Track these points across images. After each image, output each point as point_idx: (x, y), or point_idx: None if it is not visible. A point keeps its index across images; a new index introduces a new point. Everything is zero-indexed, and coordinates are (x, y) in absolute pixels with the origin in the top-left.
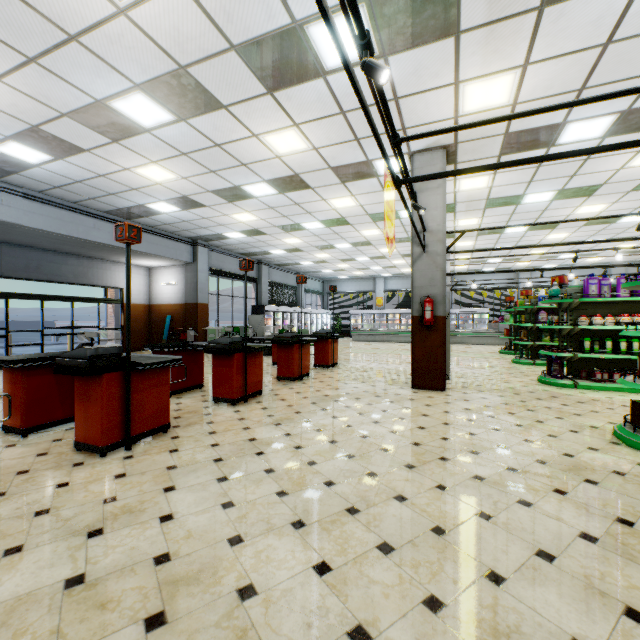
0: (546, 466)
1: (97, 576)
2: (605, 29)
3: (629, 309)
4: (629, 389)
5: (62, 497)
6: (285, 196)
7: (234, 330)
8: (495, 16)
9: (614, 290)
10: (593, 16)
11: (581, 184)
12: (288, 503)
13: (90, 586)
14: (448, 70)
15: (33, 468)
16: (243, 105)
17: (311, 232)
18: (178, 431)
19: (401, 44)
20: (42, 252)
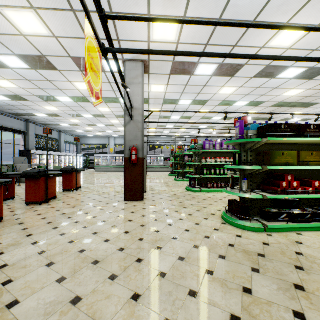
0: (199, 250)
1: None
2: (220, 9)
3: (219, 155)
4: (220, 190)
5: None
6: (38, 72)
7: (2, 167)
8: None
9: (214, 147)
10: None
11: (201, 98)
12: None
13: None
14: (144, 2)
15: None
16: None
17: (64, 104)
18: None
19: None
20: None
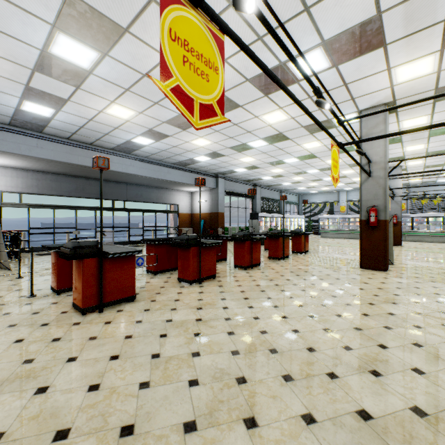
0: (444, 314)
1: (206, 320)
2: None
3: None
4: None
5: (181, 296)
6: (273, 145)
7: (239, 229)
8: (411, 31)
9: None
10: None
11: None
12: (279, 310)
13: (204, 322)
14: (381, 64)
15: (165, 286)
16: (251, 104)
17: (290, 164)
18: (220, 278)
19: (346, 58)
20: (143, 187)
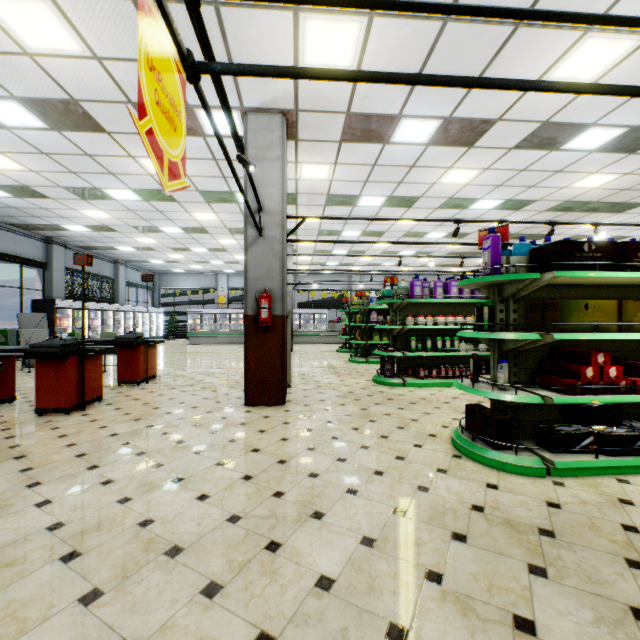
0: (406, 519)
1: None
2: None
3: (442, 310)
4: (444, 383)
5: None
6: (64, 137)
7: None
8: None
9: (432, 292)
10: None
11: (405, 193)
12: None
13: None
14: None
15: None
16: None
17: (123, 205)
18: None
19: None
20: None
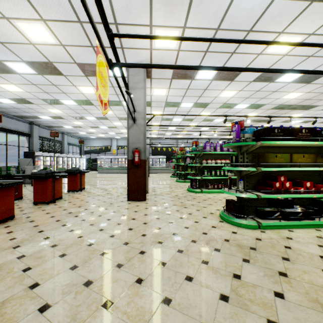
0: (196, 244)
1: None
2: (217, 20)
3: (219, 157)
4: (220, 191)
5: None
6: (44, 77)
7: (8, 168)
8: None
9: (215, 149)
10: (214, 10)
11: (203, 101)
12: None
13: None
14: (146, 14)
15: None
16: None
17: (68, 107)
18: None
19: None
20: None
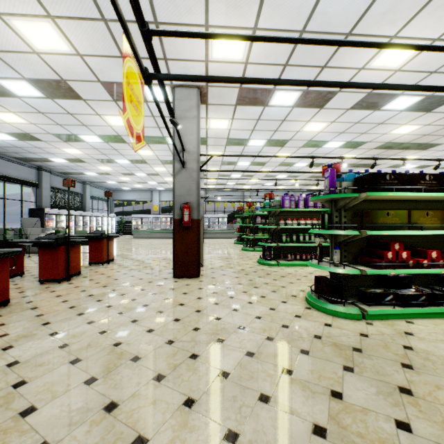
0: (274, 342)
1: None
2: (303, 18)
3: (303, 215)
4: (304, 264)
5: None
6: (55, 102)
7: (6, 232)
8: None
9: (296, 204)
10: (298, 2)
11: (279, 138)
12: None
13: None
14: (200, 9)
15: None
16: None
17: (91, 145)
18: None
19: None
20: None
